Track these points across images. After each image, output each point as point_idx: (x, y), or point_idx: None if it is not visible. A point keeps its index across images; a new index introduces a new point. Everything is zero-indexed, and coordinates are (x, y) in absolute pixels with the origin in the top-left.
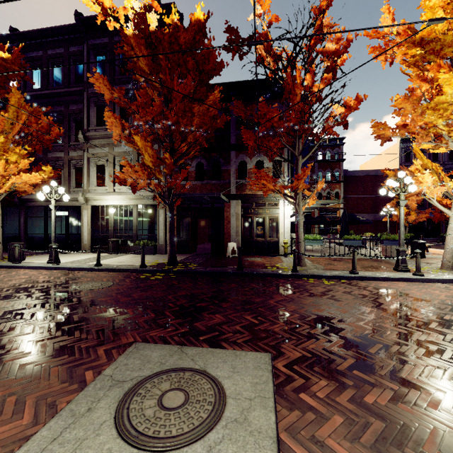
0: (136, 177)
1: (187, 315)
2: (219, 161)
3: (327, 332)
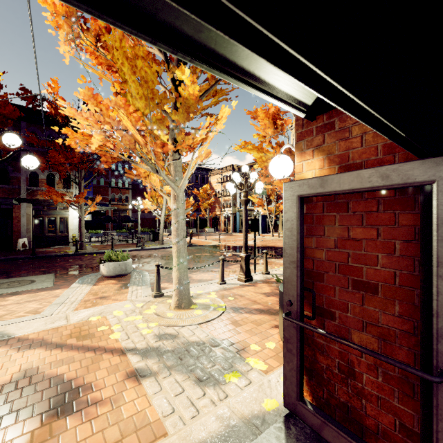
0: None
1: (2, 274)
2: (7, 168)
3: (82, 267)
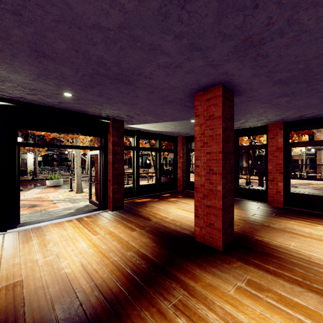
0: None
1: None
2: None
3: (37, 185)
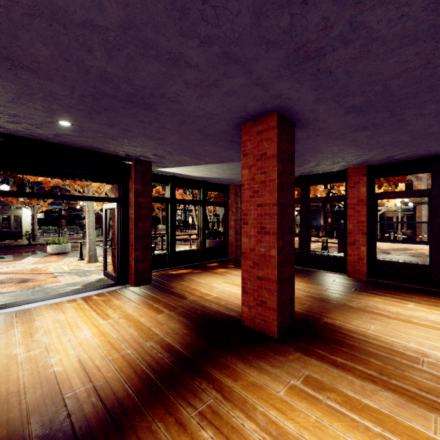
0: None
1: None
2: None
3: (34, 252)
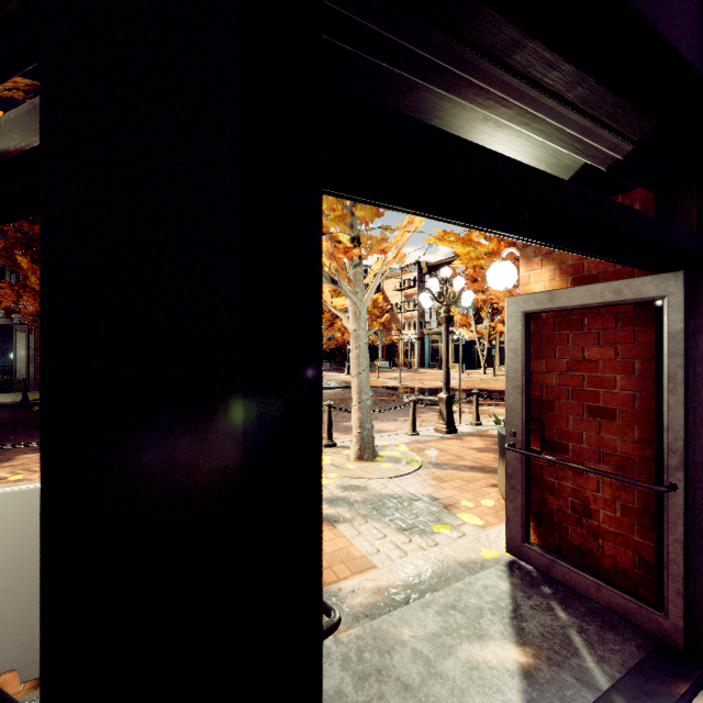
0: (23, 302)
1: None
2: None
3: None
